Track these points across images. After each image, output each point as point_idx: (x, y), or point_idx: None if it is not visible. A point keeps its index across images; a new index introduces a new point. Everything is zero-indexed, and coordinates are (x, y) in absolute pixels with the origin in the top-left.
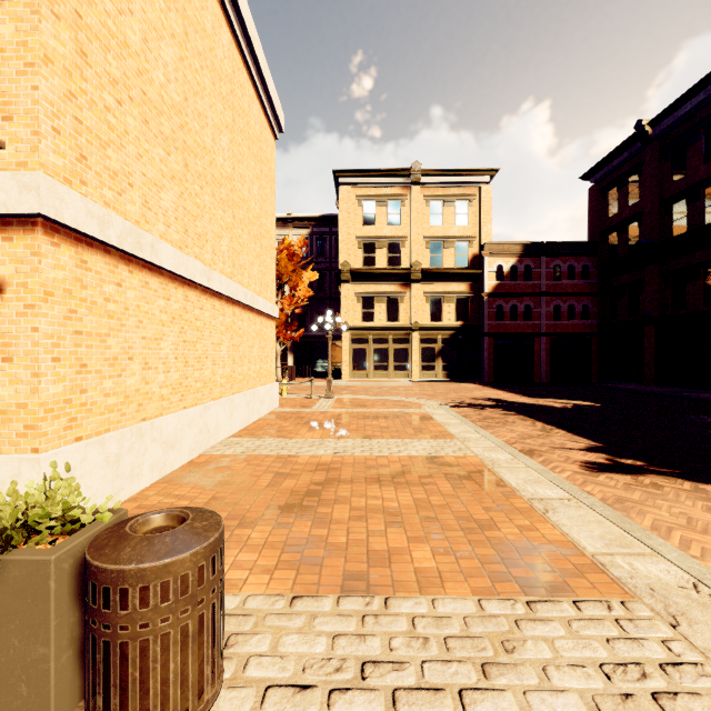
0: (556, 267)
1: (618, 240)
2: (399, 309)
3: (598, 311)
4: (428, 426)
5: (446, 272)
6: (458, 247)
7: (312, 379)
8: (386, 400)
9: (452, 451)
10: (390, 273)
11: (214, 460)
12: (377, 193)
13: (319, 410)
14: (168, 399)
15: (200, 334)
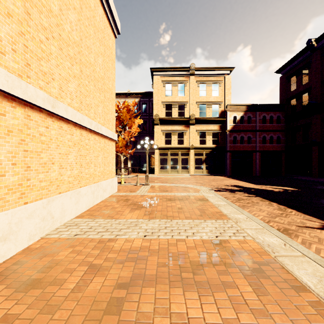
0: (263, 117)
1: (296, 103)
2: (183, 138)
3: (285, 139)
4: (207, 206)
5: (207, 119)
6: (213, 107)
7: (137, 175)
8: (178, 186)
9: (233, 234)
10: (179, 120)
11: (49, 244)
12: (172, 80)
13: (140, 194)
14: (1, 198)
15: (45, 146)
